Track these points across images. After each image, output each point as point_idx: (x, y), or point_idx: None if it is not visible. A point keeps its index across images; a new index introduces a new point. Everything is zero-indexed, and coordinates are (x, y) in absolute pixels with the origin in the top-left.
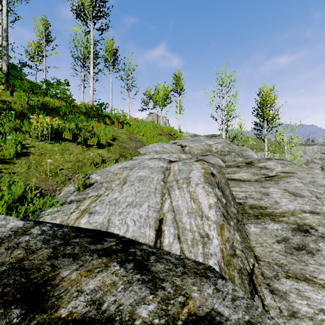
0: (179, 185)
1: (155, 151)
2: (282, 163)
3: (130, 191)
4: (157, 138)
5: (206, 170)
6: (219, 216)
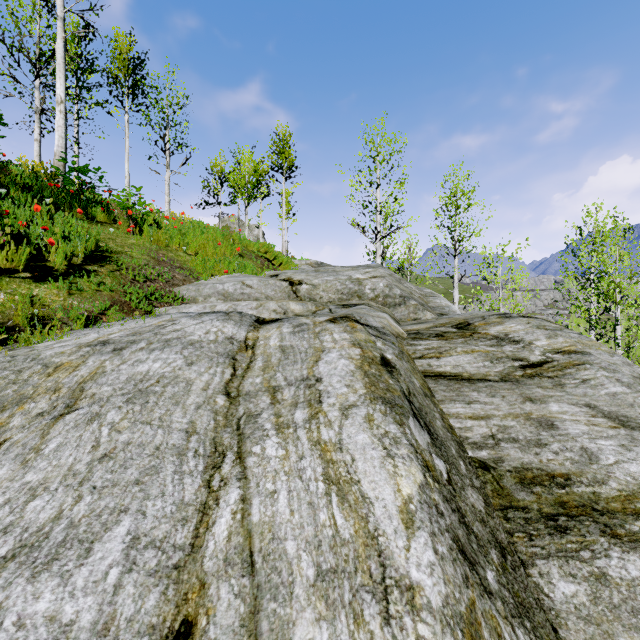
0: (279, 412)
1: (222, 292)
2: (542, 327)
3: (72, 452)
4: (231, 263)
5: (365, 350)
6: (450, 563)
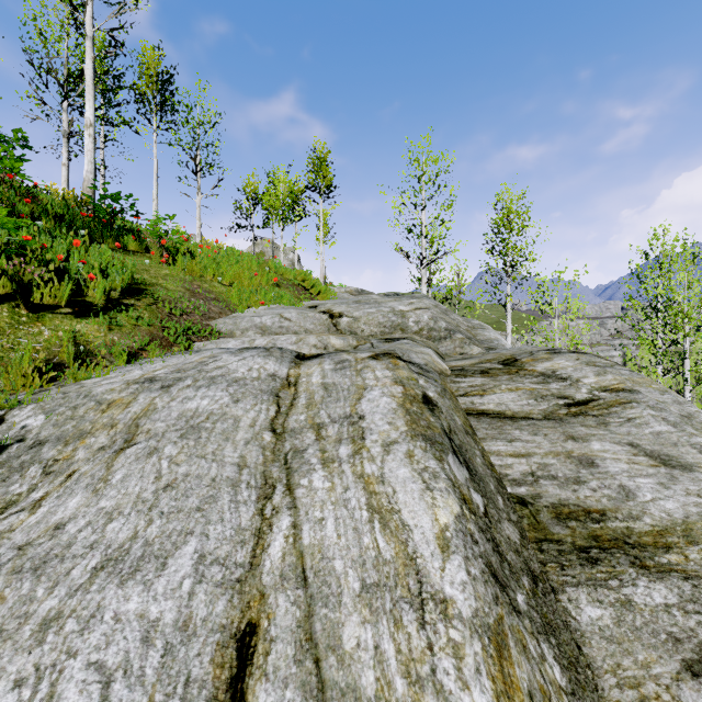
0: (324, 448)
1: (260, 326)
2: (591, 364)
3: (138, 482)
4: (267, 293)
5: (407, 387)
6: (481, 583)
